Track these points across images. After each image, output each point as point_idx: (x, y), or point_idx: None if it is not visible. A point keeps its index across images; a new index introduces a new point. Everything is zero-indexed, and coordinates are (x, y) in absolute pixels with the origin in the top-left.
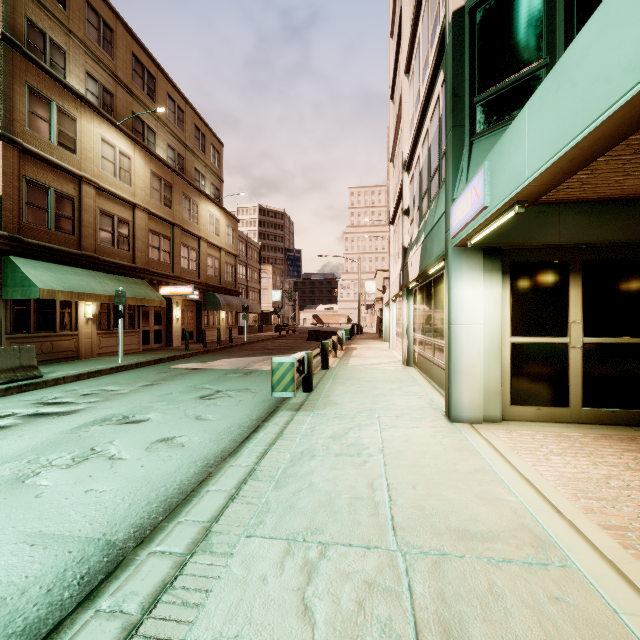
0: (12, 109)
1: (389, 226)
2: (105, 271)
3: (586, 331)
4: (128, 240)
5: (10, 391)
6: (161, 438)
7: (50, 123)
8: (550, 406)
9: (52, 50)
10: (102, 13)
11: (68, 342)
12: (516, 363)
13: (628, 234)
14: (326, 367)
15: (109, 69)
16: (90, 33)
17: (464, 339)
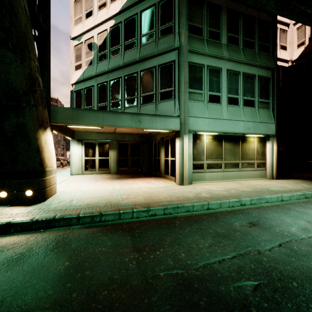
0: None
1: None
2: None
3: (99, 156)
4: None
5: None
6: None
7: None
8: (92, 171)
9: None
10: None
11: None
12: (85, 163)
13: (104, 138)
14: None
15: None
16: None
17: (73, 158)
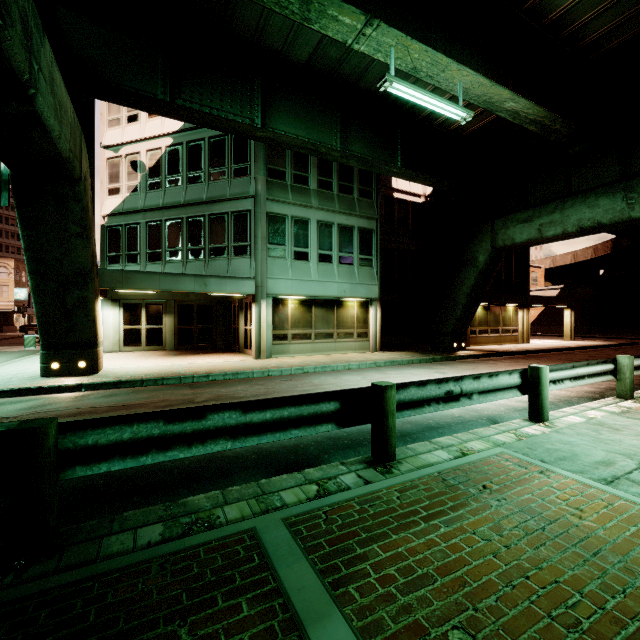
0: None
1: None
2: None
3: (147, 324)
4: None
5: None
6: None
7: None
8: (136, 346)
9: None
10: None
11: None
12: (125, 334)
13: (156, 298)
14: None
15: None
16: None
17: (105, 327)
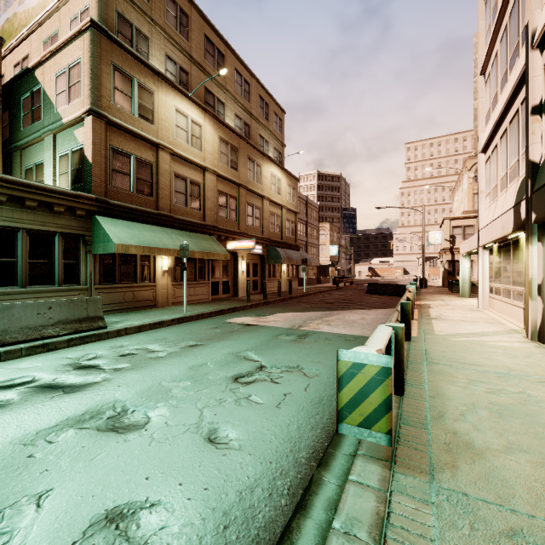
0: (100, 87)
1: (477, 156)
2: (179, 228)
3: None
4: (199, 200)
5: (72, 342)
6: (119, 503)
7: (132, 98)
8: None
9: (138, 38)
10: (179, 2)
11: (147, 292)
12: None
13: None
14: (407, 337)
15: (185, 50)
16: (169, 20)
17: None
